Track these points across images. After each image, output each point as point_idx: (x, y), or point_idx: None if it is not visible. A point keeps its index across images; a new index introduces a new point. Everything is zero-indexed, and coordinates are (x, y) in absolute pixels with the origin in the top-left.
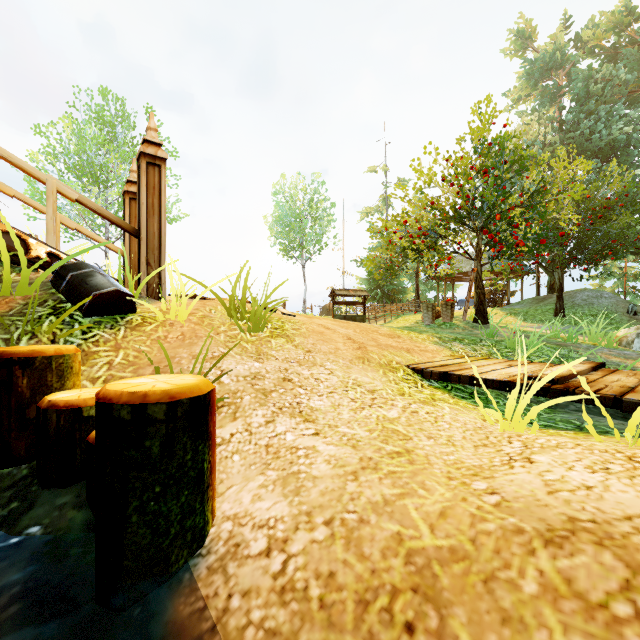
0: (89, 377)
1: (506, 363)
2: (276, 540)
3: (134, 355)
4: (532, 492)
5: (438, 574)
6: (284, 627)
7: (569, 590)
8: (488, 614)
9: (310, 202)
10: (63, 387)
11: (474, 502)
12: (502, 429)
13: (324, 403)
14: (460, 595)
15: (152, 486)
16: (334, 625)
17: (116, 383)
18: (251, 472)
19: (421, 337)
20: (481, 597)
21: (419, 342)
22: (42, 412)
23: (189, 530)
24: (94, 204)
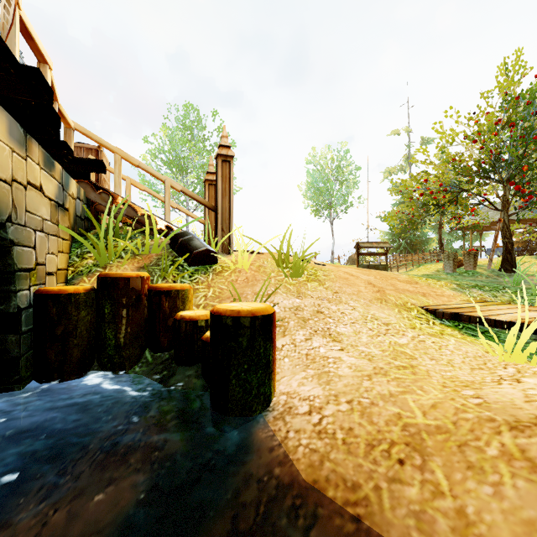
0: (195, 304)
1: (524, 308)
2: (314, 407)
3: (219, 291)
4: (511, 400)
5: (425, 438)
6: (321, 449)
7: (522, 456)
8: (458, 463)
9: (337, 168)
10: (184, 309)
11: (460, 401)
12: (501, 359)
13: (348, 330)
14: (439, 451)
15: (243, 364)
16: (351, 453)
17: (220, 305)
18: (296, 369)
19: (439, 284)
20: (454, 454)
21: (436, 288)
22: (178, 321)
23: (262, 394)
24: (190, 192)
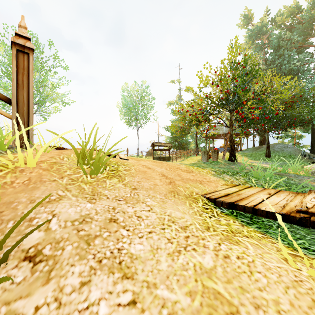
0: None
1: (265, 192)
2: None
3: None
4: None
5: None
6: None
7: None
8: None
9: (141, 97)
10: None
11: None
12: None
13: (144, 247)
14: None
15: None
16: None
17: None
18: None
19: (205, 171)
20: None
21: (205, 175)
22: None
23: None
24: None
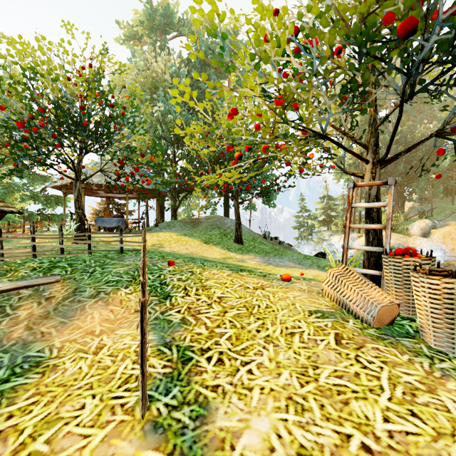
0: None
1: None
2: None
3: None
4: None
5: None
6: None
7: None
8: None
9: None
10: None
11: None
12: None
13: None
14: None
15: None
16: None
17: None
18: None
19: None
20: None
21: None
22: None
23: None
24: None
